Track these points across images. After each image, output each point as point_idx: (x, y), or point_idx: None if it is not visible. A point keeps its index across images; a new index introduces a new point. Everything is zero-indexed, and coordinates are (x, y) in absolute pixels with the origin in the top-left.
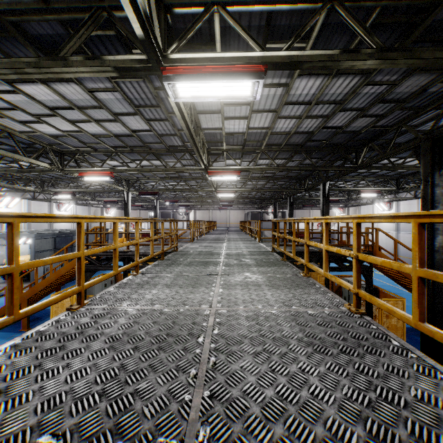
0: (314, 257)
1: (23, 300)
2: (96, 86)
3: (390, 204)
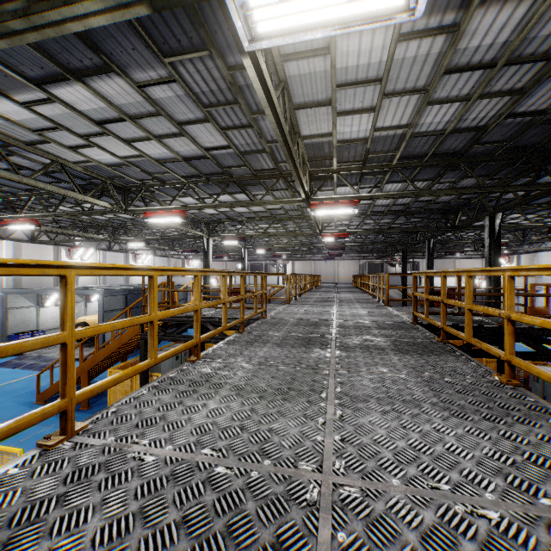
0: (489, 335)
1: (82, 371)
2: (147, 77)
3: None
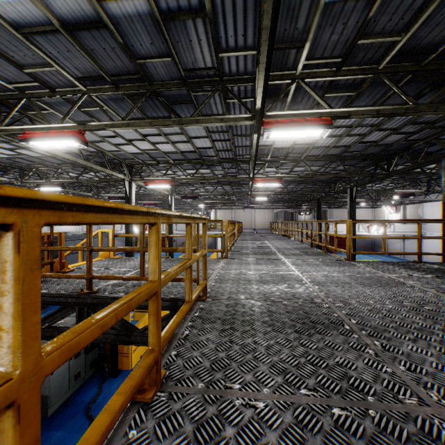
0: None
1: None
2: None
3: None
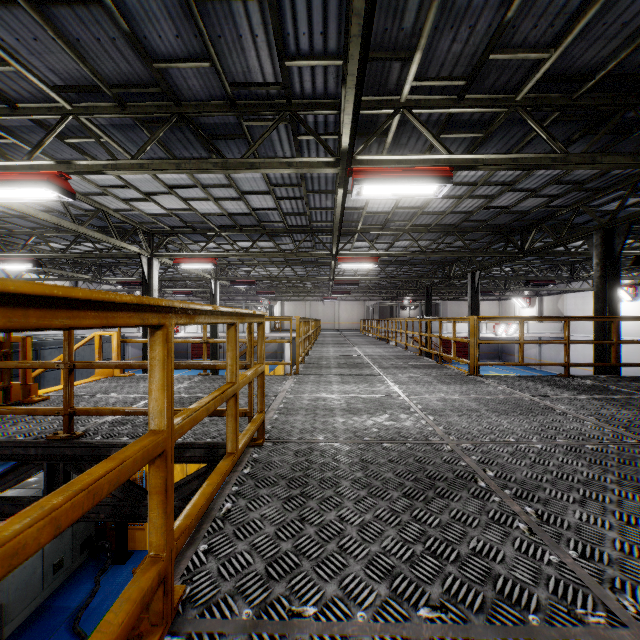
0: None
1: None
2: None
3: (635, 289)
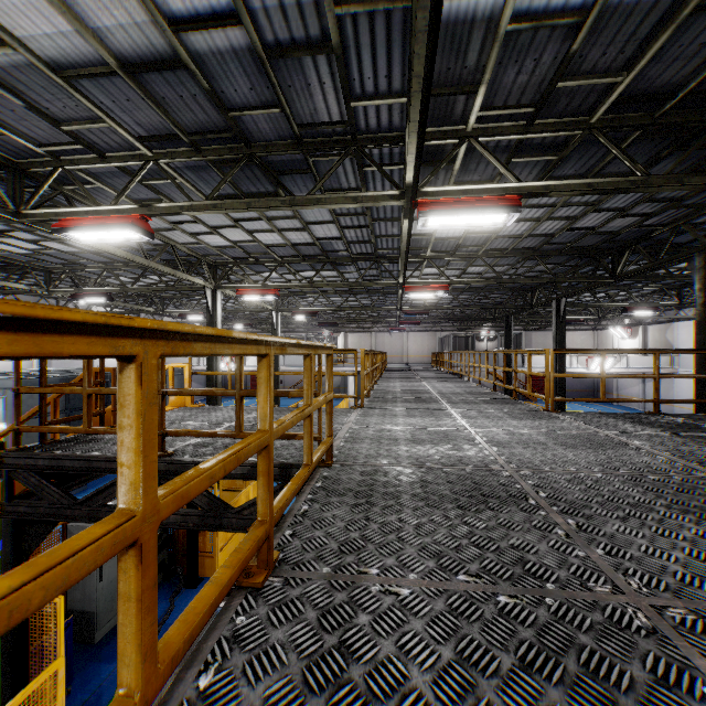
0: None
1: None
2: None
3: None
